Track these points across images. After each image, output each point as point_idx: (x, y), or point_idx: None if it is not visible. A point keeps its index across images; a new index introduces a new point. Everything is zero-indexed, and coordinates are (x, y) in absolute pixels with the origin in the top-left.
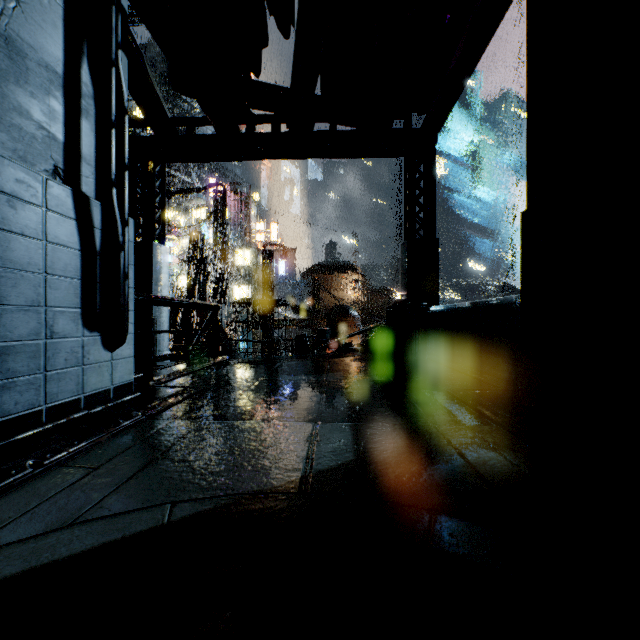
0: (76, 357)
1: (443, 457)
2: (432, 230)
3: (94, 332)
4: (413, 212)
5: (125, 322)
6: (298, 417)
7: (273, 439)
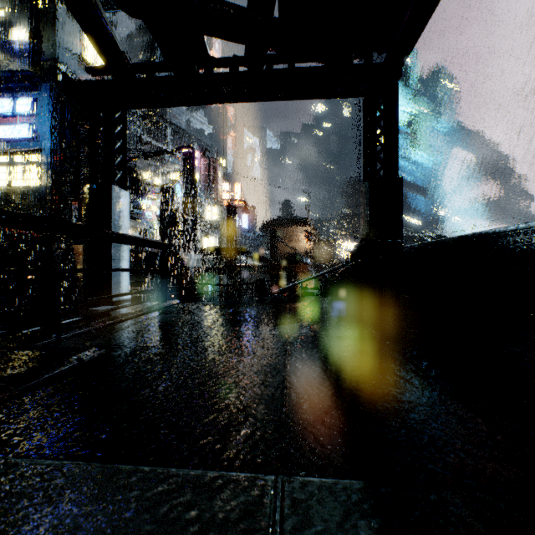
0: None
1: None
2: (394, 169)
3: None
4: (374, 151)
5: None
6: (237, 445)
7: None
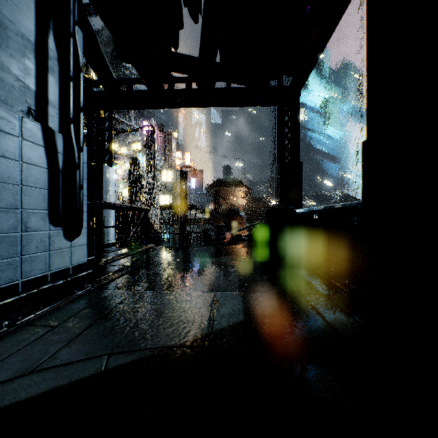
0: (44, 245)
1: (309, 318)
2: (297, 156)
3: (58, 227)
4: (284, 144)
5: (80, 220)
6: (203, 288)
7: (185, 304)
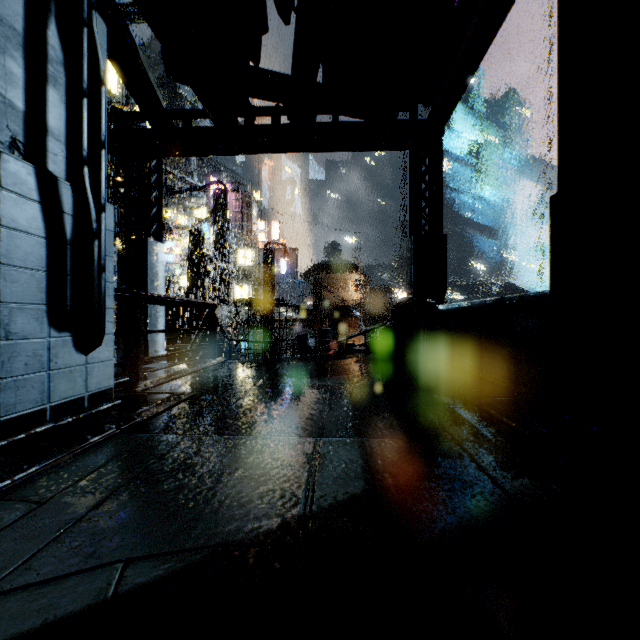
0: (40, 361)
1: (475, 487)
2: (439, 226)
3: (64, 332)
4: (419, 207)
5: (101, 321)
6: (297, 430)
7: (266, 460)
